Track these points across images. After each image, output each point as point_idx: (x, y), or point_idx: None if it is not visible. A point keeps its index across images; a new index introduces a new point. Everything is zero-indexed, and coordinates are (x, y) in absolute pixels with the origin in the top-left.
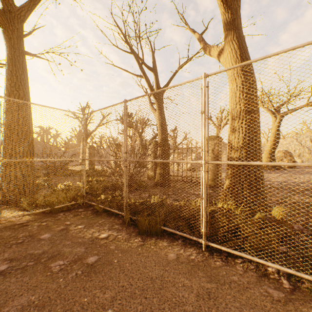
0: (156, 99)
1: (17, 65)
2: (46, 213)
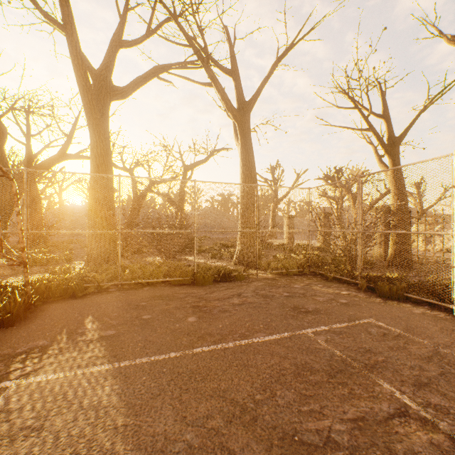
0: (388, 153)
1: (248, 151)
2: (282, 274)
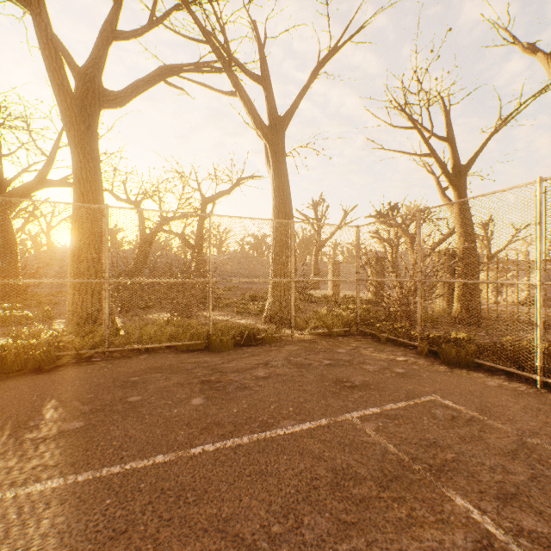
0: (453, 185)
1: (282, 179)
2: (323, 335)
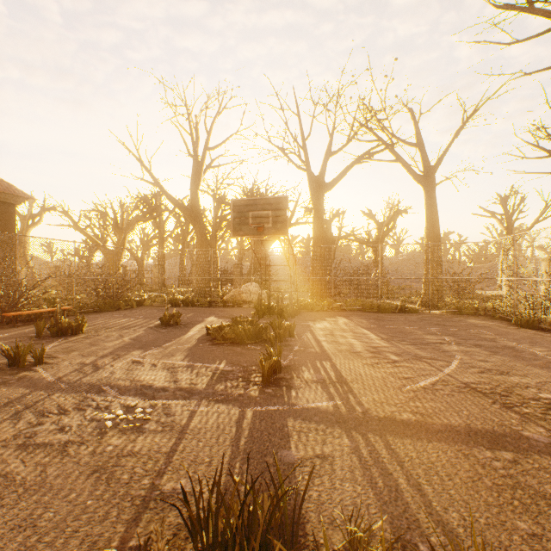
0: None
1: (432, 210)
2: (454, 314)
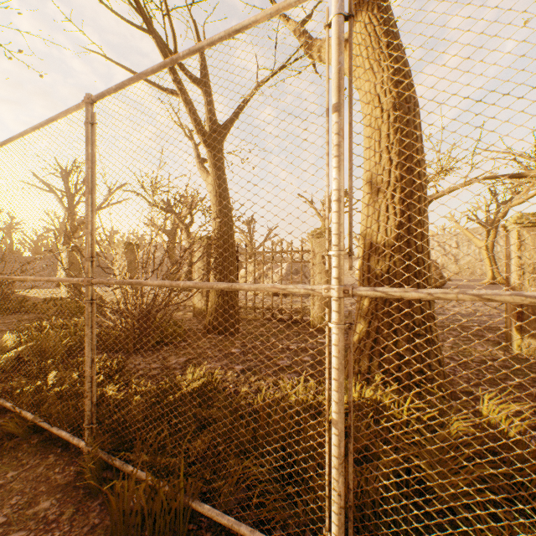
0: (209, 147)
1: None
2: None
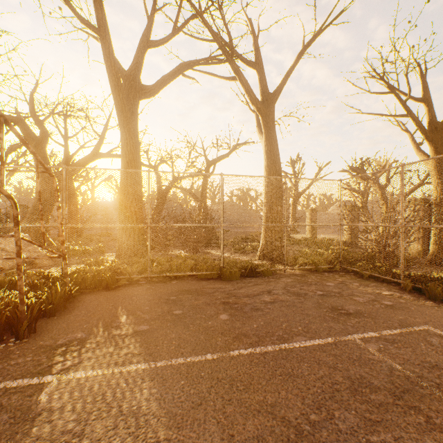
0: (429, 140)
1: (273, 144)
2: (310, 271)
